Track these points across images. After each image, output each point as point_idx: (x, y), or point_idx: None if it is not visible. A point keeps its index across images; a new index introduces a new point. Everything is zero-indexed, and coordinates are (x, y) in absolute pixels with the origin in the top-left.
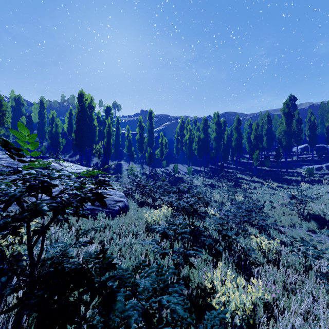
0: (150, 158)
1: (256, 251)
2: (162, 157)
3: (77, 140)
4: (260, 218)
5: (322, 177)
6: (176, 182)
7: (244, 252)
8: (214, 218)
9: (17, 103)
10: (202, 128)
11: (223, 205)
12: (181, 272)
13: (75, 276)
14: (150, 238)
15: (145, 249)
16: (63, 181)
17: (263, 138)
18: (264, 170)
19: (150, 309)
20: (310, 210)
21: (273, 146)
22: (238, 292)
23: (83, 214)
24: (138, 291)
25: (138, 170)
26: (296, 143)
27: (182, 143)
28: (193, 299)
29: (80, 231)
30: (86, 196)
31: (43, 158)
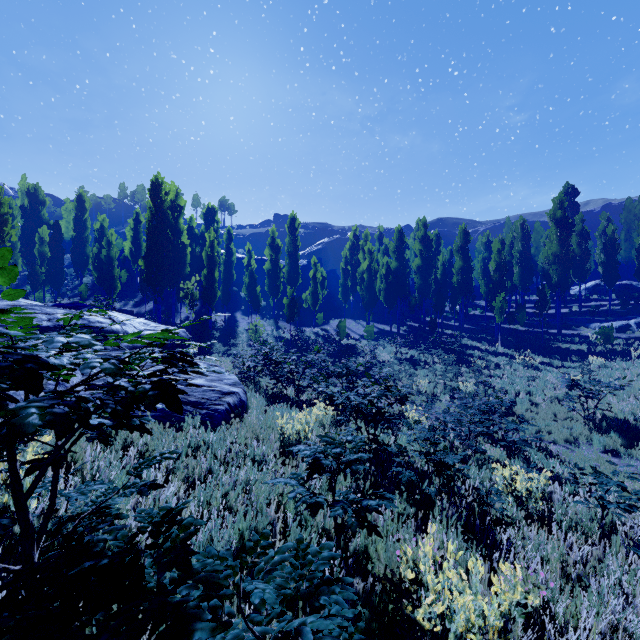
0: (293, 308)
1: (504, 495)
2: (316, 306)
3: (150, 273)
4: (509, 426)
5: (629, 344)
6: (343, 355)
7: (480, 496)
8: (418, 428)
9: (33, 199)
10: (394, 250)
11: (436, 400)
12: (350, 542)
13: (96, 581)
14: (288, 470)
15: (277, 493)
16: (77, 358)
17: (514, 268)
18: (515, 331)
19: (281, 638)
20: (608, 410)
21: (533, 285)
22: (471, 593)
23: (141, 425)
24: (252, 602)
25: (268, 332)
26: (578, 278)
27: (354, 279)
28: (376, 603)
29: (147, 454)
30: (138, 390)
31: (80, 307)
